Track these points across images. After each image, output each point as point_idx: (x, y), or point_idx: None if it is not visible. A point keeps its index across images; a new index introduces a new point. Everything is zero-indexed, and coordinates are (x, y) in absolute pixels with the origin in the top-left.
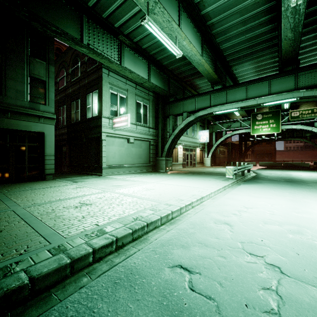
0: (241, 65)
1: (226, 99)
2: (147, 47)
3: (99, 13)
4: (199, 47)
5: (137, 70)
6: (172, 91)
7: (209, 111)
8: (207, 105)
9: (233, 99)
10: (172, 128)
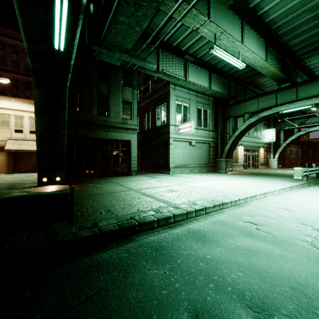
0: (317, 56)
1: (295, 96)
2: (209, 60)
3: (170, 44)
4: (263, 52)
5: (200, 81)
6: (232, 94)
7: (275, 111)
8: (272, 104)
9: (304, 96)
10: (232, 129)
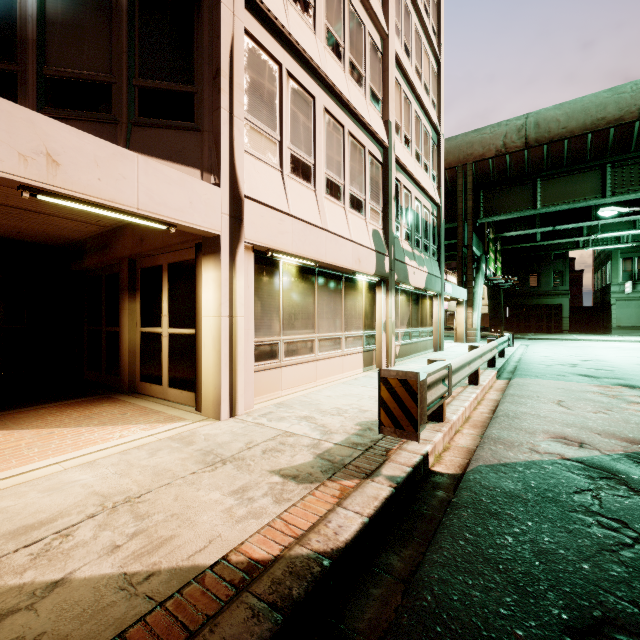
0: None
1: None
2: None
3: None
4: None
5: None
6: None
7: None
8: None
9: None
10: None
